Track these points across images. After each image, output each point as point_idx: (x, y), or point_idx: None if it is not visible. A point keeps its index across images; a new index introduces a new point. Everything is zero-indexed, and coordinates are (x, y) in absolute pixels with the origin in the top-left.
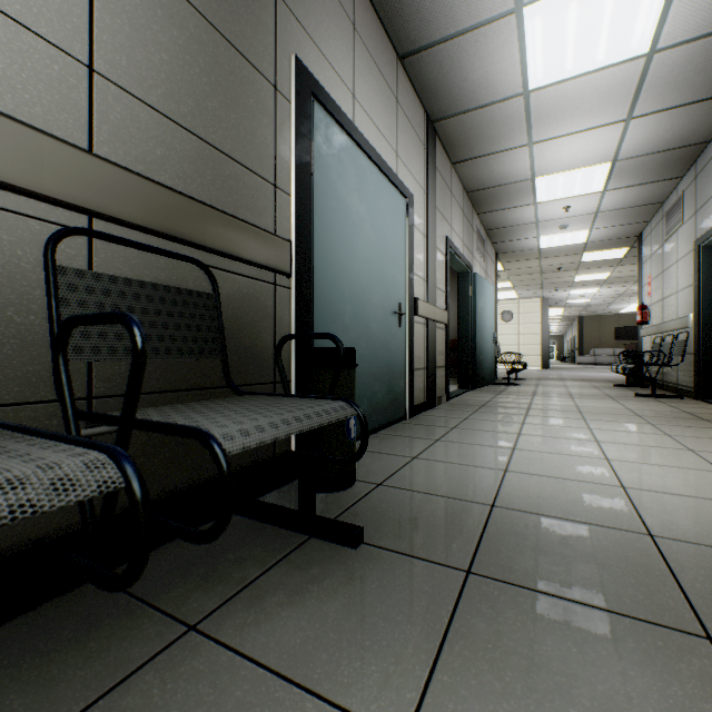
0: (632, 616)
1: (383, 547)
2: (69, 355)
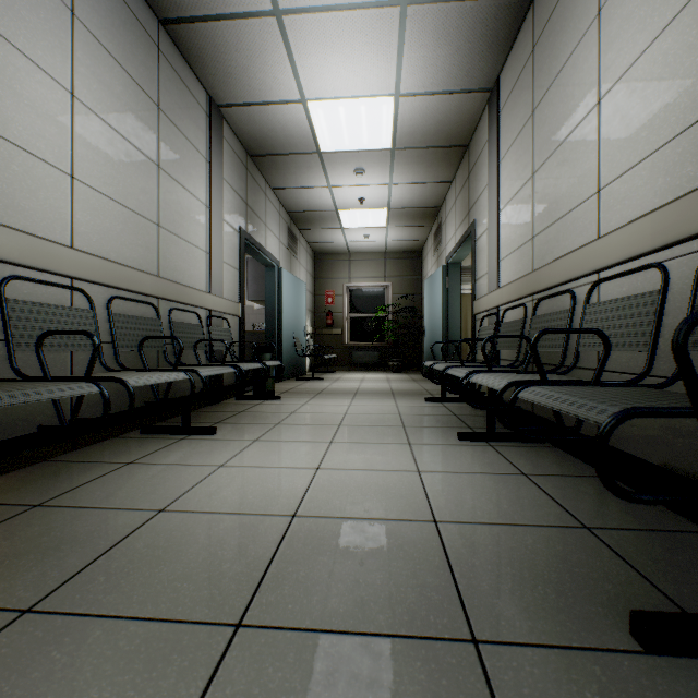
0: (299, 629)
1: (608, 649)
2: (688, 348)
